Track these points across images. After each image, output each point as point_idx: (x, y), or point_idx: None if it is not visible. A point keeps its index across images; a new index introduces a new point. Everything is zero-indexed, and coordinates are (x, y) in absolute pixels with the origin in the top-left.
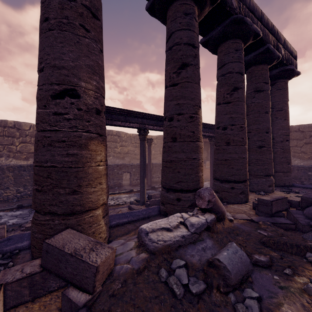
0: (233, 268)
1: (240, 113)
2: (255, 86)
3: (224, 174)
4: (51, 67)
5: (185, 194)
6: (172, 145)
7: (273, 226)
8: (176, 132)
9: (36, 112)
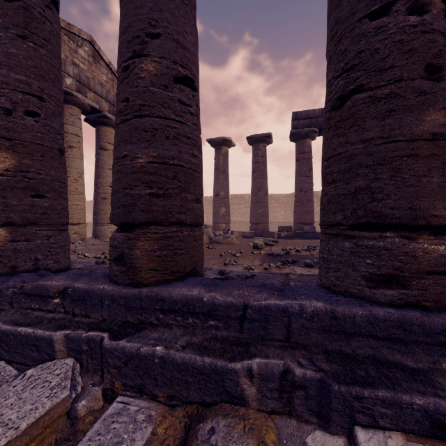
0: None
1: None
2: None
3: None
4: None
5: None
6: None
7: None
8: None
9: None
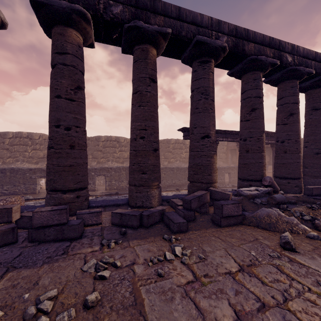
0: (278, 197)
1: (294, 131)
2: (312, 105)
3: (282, 173)
4: (200, 127)
5: (255, 182)
6: (246, 155)
7: (307, 197)
8: (249, 147)
9: (193, 144)
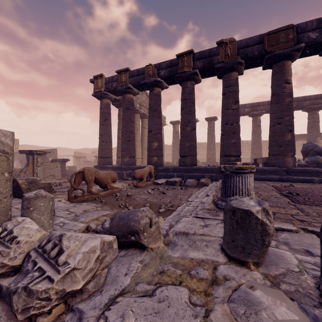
0: None
1: None
2: None
3: None
4: None
5: None
6: None
7: None
8: None
9: None
